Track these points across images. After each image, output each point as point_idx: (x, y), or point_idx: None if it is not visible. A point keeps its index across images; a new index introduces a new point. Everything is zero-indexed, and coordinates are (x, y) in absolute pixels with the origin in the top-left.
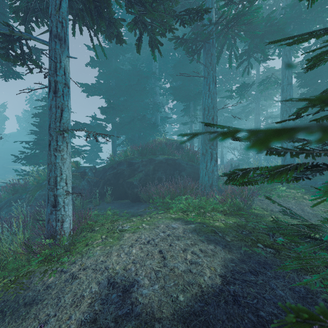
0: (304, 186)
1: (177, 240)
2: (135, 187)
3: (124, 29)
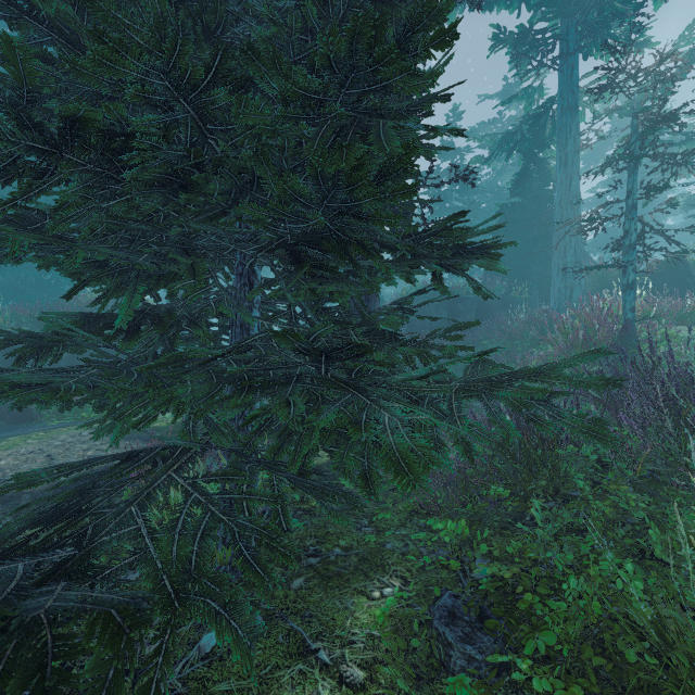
0: None
1: (81, 443)
2: None
3: None
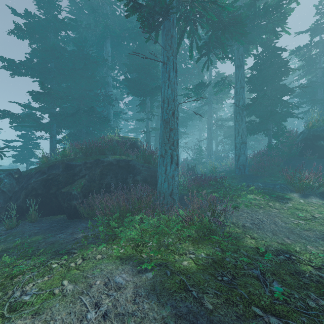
0: (264, 190)
1: None
2: (73, 199)
3: (69, 5)
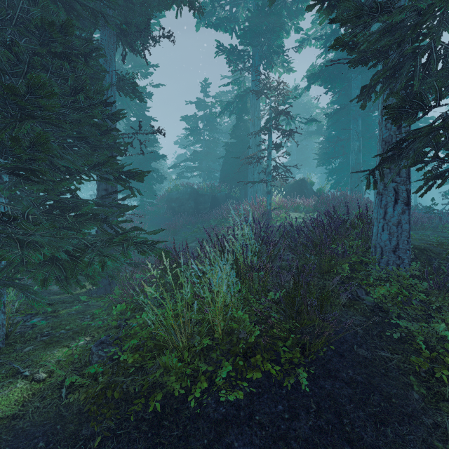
0: None
1: None
2: None
3: None
